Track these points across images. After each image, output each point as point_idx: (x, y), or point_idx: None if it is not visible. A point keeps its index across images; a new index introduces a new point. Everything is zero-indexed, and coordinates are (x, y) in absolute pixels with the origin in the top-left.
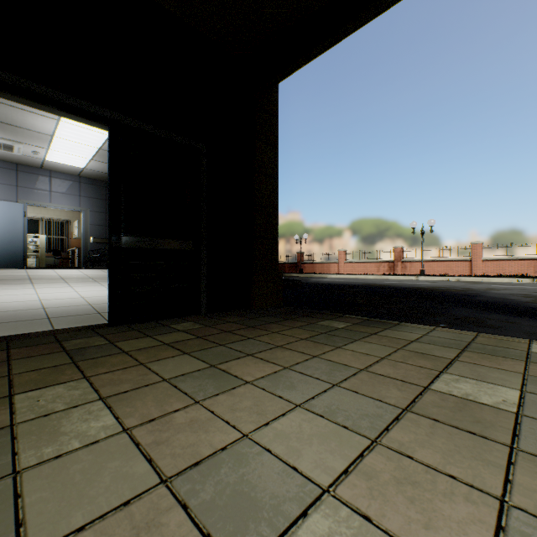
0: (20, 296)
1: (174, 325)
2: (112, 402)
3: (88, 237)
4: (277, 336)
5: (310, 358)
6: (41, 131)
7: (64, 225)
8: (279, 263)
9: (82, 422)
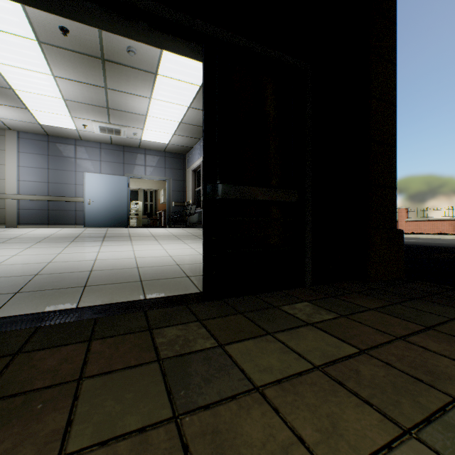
0: (120, 253)
1: (287, 306)
2: None
3: (170, 201)
4: None
5: None
6: (138, 112)
7: (154, 193)
8: None
9: None
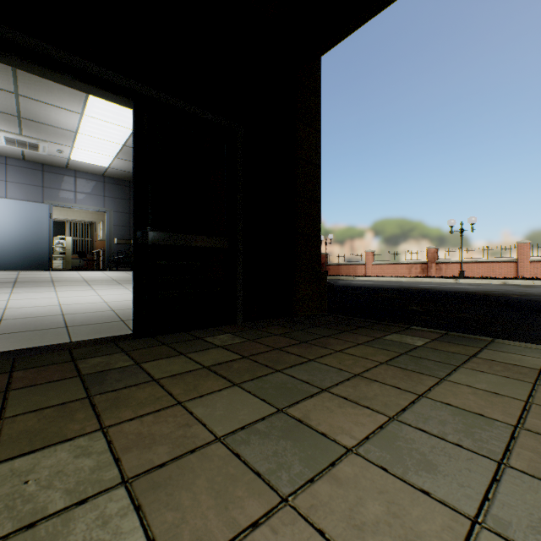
0: (39, 300)
1: (210, 337)
2: (140, 492)
3: (112, 238)
4: (345, 358)
5: (415, 399)
6: (65, 127)
7: (89, 227)
8: None
9: None
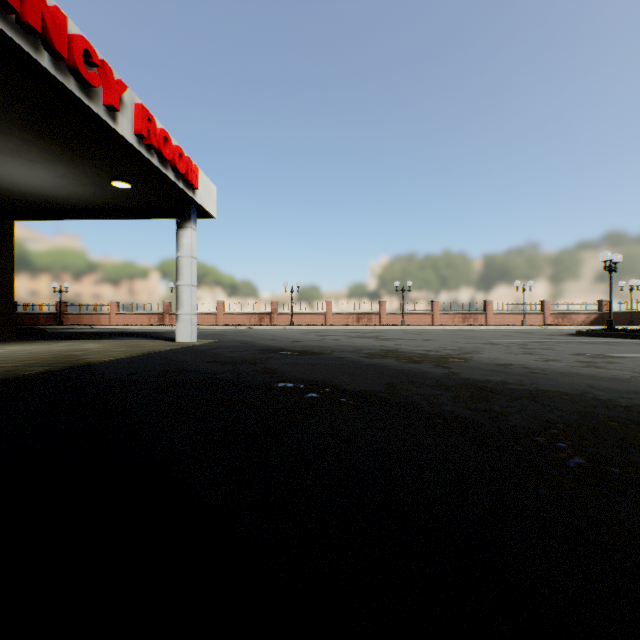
0: None
1: None
2: None
3: None
4: (10, 343)
5: (21, 344)
6: None
7: None
8: (32, 313)
9: None
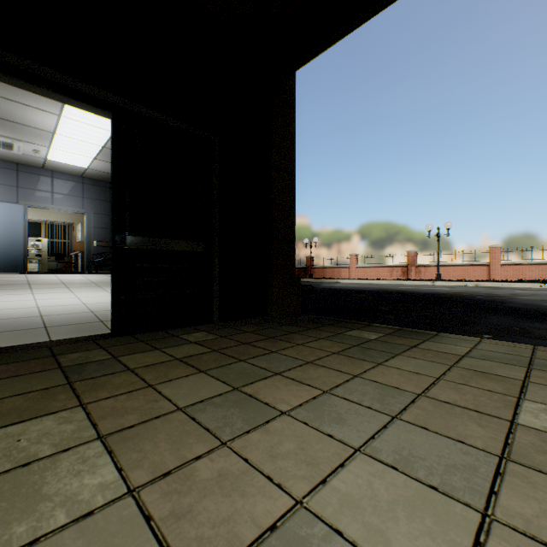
0: (16, 302)
1: (185, 335)
2: (113, 443)
3: (92, 240)
4: (304, 350)
5: (350, 379)
6: (42, 127)
7: (67, 228)
8: None
9: (73, 477)
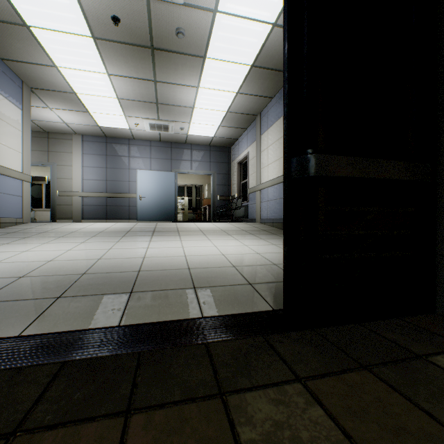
0: (169, 249)
1: (443, 359)
2: None
3: (215, 195)
4: None
5: None
6: (185, 104)
7: (198, 189)
8: None
9: None
